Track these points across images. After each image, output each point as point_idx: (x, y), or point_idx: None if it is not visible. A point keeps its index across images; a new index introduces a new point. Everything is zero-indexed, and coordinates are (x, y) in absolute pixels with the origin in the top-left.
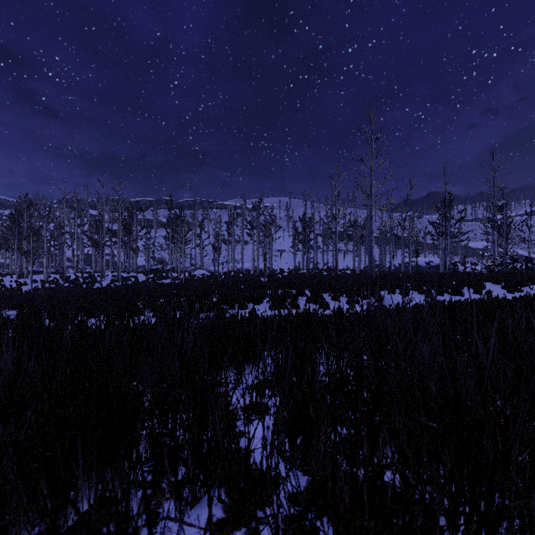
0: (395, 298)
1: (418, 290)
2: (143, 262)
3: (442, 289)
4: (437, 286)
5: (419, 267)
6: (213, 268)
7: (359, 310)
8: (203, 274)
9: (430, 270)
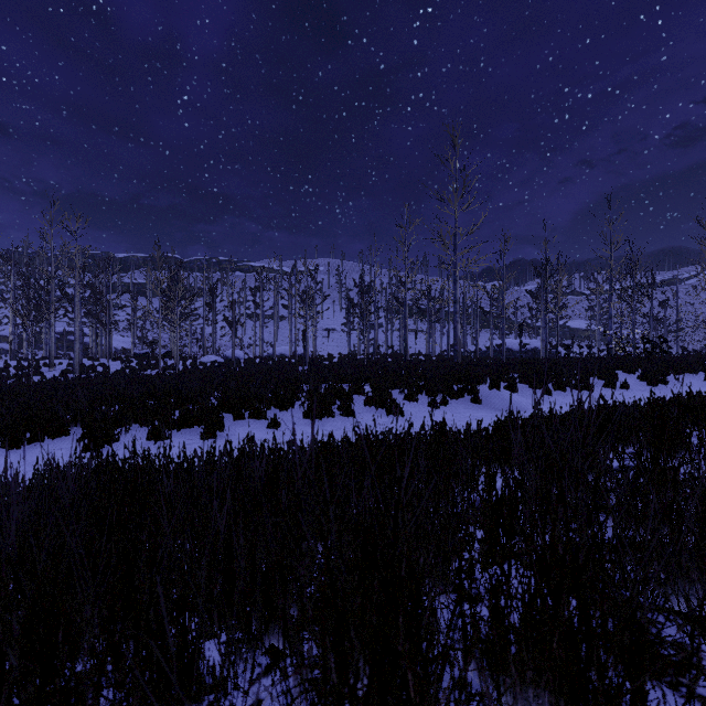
0: (501, 396)
1: (529, 383)
2: (129, 345)
3: (563, 381)
4: (556, 376)
5: (511, 352)
6: (231, 353)
7: (449, 416)
8: (214, 361)
9: (526, 355)
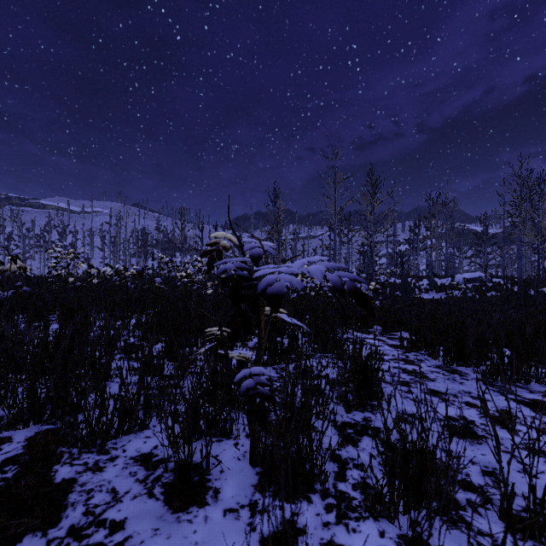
0: None
1: None
2: None
3: None
4: None
5: None
6: None
7: None
8: None
9: None
